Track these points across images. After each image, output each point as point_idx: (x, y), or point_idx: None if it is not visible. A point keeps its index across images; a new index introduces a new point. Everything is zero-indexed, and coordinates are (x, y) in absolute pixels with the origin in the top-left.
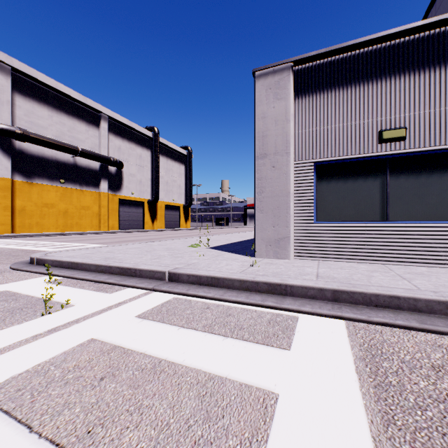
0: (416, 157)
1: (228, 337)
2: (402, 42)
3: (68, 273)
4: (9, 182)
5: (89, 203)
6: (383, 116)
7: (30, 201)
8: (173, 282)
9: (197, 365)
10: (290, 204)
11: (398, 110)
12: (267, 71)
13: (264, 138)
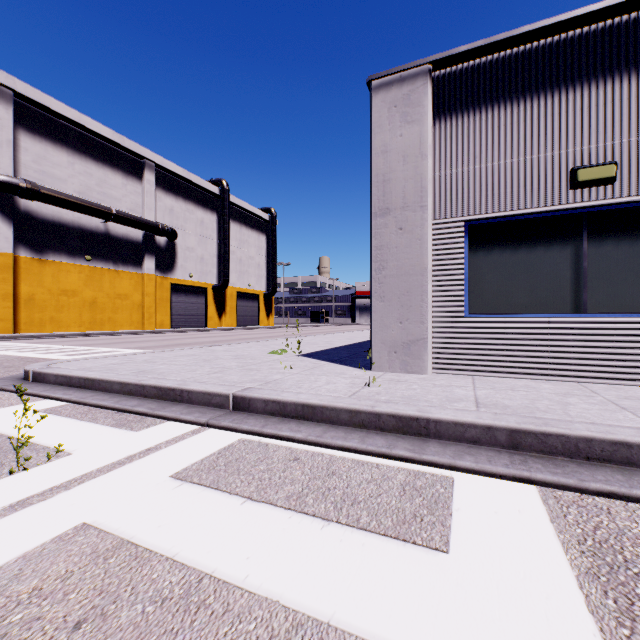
0: (631, 210)
1: (331, 521)
2: (609, 26)
3: (78, 395)
4: (10, 258)
5: (128, 289)
6: (577, 146)
7: (41, 286)
8: (240, 412)
9: (272, 590)
10: (426, 287)
11: (602, 136)
12: (391, 79)
13: (386, 184)
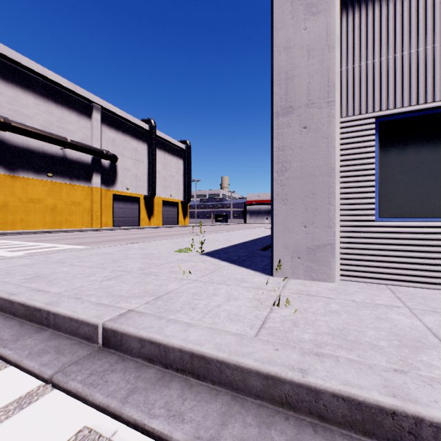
0: None
1: None
2: None
3: None
4: None
5: (80, 198)
6: None
7: (13, 196)
8: (110, 350)
9: None
10: (334, 189)
11: None
12: None
13: (289, 81)
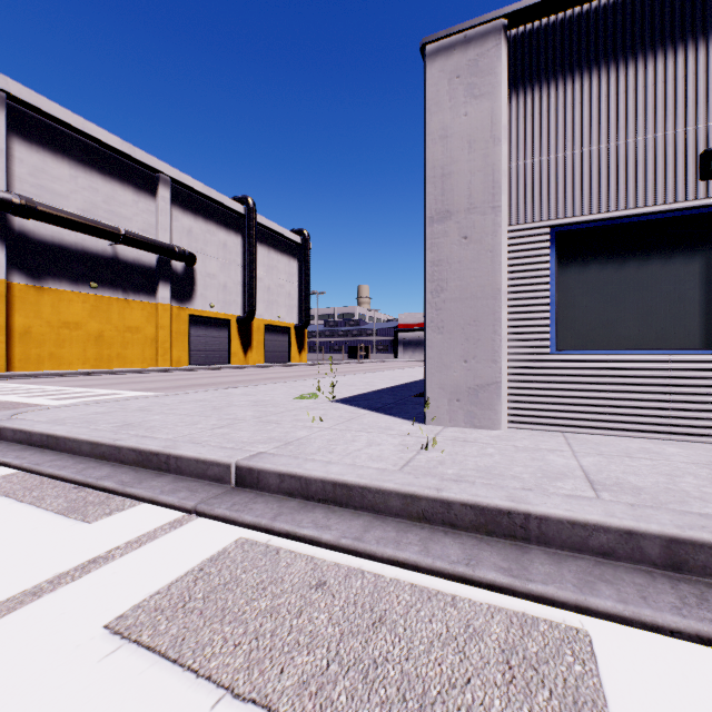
0: None
1: None
2: None
3: (33, 460)
4: (2, 286)
5: (140, 321)
6: (711, 120)
7: (39, 317)
8: (246, 489)
9: None
10: (500, 315)
11: None
12: (452, 41)
13: (446, 179)
